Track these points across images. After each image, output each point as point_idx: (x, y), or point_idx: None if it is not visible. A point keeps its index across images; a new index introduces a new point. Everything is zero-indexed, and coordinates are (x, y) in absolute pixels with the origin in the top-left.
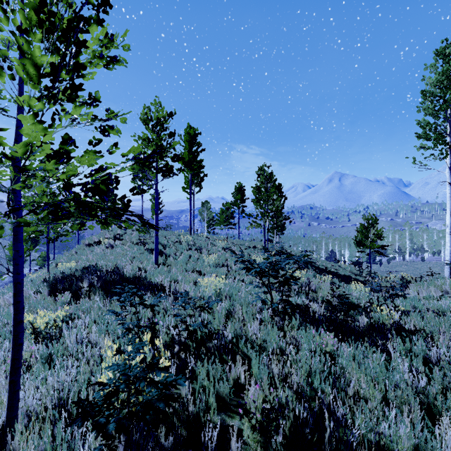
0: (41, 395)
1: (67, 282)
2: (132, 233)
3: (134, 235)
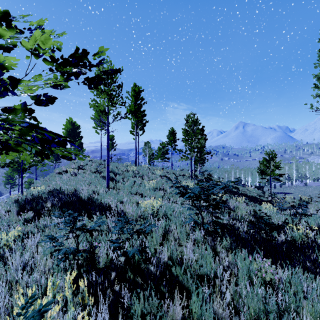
0: None
1: (34, 203)
2: (91, 164)
3: (93, 166)
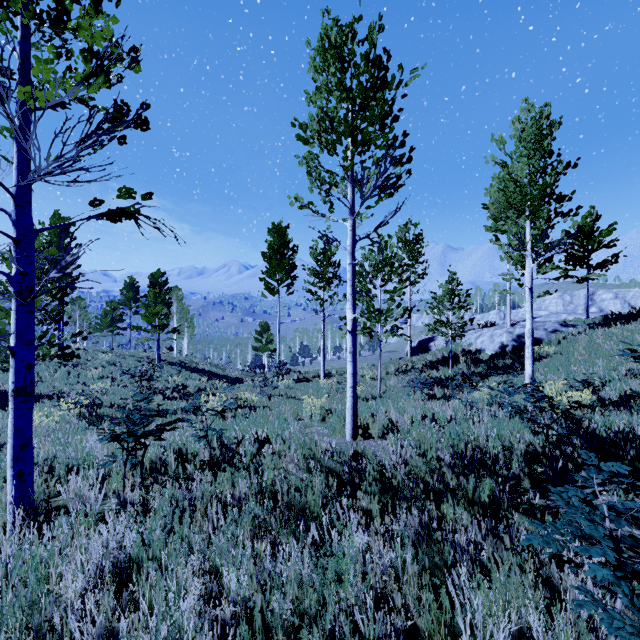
0: None
1: None
2: None
3: None
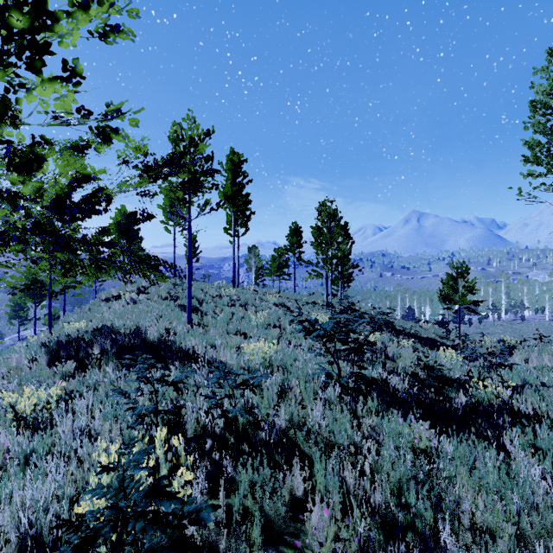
0: (3, 520)
1: (73, 348)
2: (160, 285)
3: (163, 288)
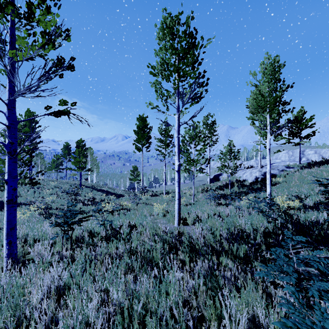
0: None
1: None
2: None
3: None
